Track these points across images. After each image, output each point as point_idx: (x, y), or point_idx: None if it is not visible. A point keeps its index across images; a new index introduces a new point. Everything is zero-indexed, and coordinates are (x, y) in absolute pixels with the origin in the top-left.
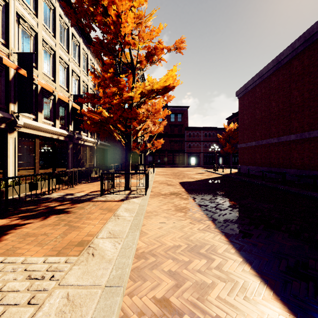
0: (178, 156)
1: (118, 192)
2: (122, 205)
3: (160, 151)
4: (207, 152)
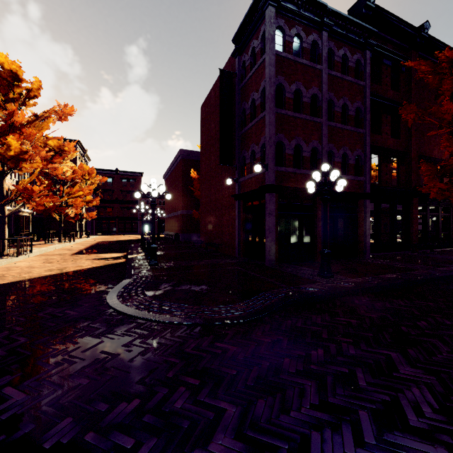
0: (131, 223)
1: (55, 243)
2: (57, 244)
3: (109, 218)
4: (162, 220)
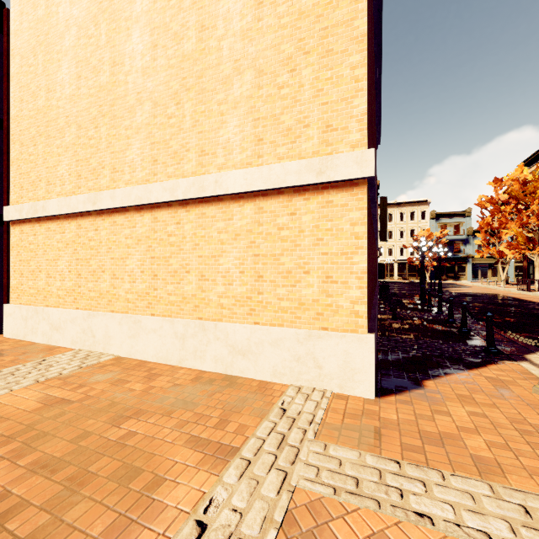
0: None
1: None
2: None
3: None
4: None
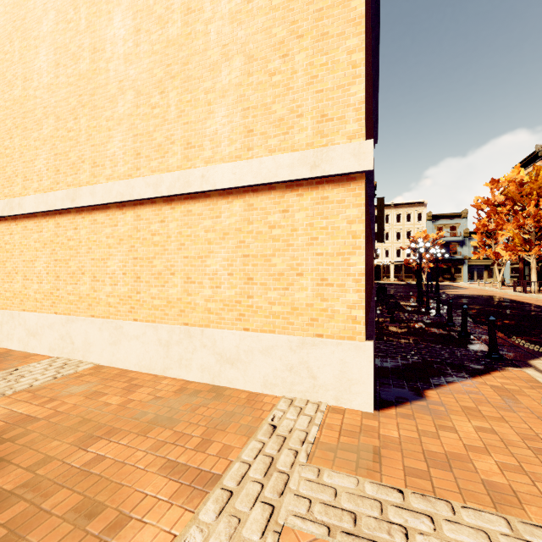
0: None
1: None
2: None
3: None
4: None
